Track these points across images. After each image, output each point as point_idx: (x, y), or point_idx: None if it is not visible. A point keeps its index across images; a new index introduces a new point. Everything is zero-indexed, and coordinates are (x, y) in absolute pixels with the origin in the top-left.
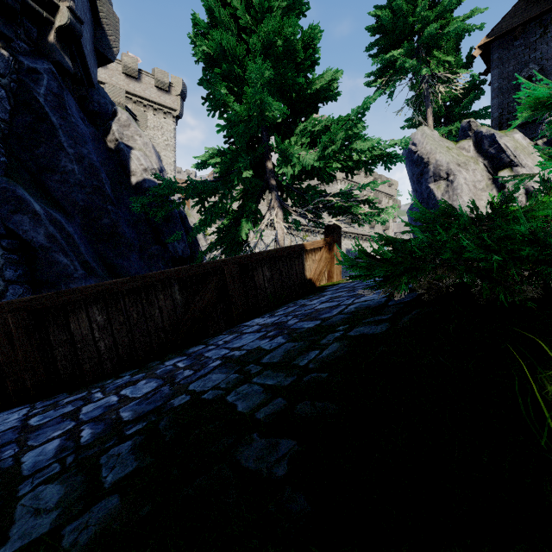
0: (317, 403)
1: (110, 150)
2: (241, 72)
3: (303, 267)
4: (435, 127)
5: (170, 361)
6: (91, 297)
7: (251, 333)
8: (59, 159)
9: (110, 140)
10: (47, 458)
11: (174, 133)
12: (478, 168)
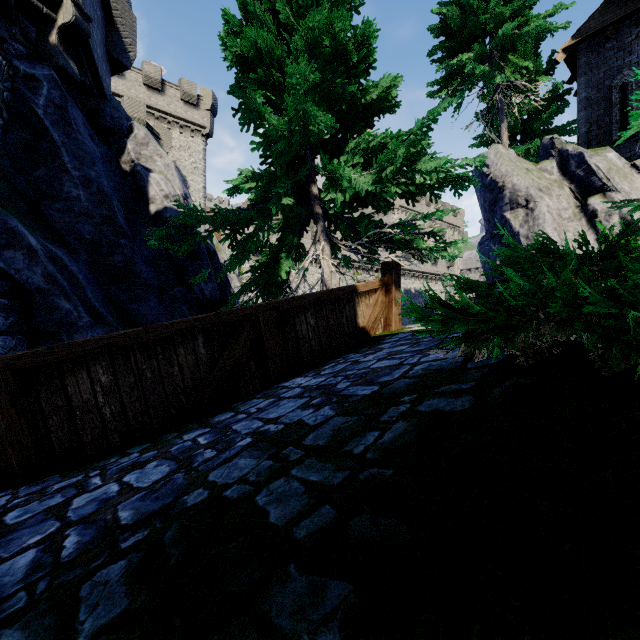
0: (380, 519)
1: (125, 173)
2: (279, 77)
3: (354, 313)
4: (510, 145)
5: (189, 434)
6: (94, 352)
7: (291, 398)
8: (62, 183)
9: (125, 161)
10: (14, 581)
11: (203, 154)
12: (563, 194)
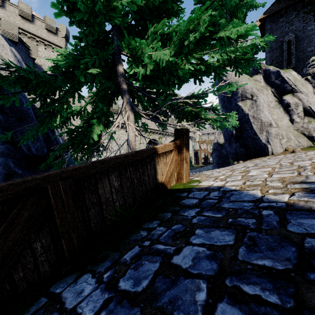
0: None
1: None
2: None
3: (155, 171)
4: None
5: None
6: None
7: None
8: None
9: None
10: None
11: None
12: (268, 93)
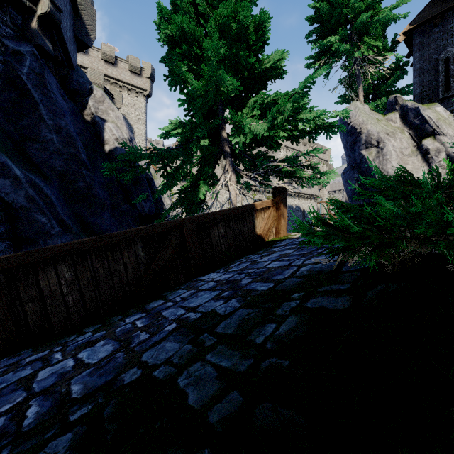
0: (281, 409)
1: (87, 122)
2: (198, 52)
3: (253, 224)
4: (365, 102)
5: (130, 318)
6: (60, 255)
7: (206, 290)
8: (40, 129)
9: (87, 113)
10: None
11: (145, 109)
12: (404, 137)
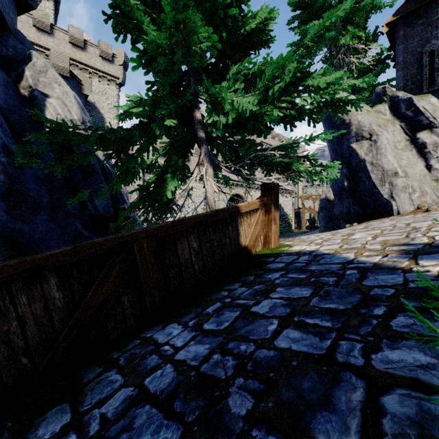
0: None
1: (24, 97)
2: None
3: (237, 233)
4: None
5: None
6: None
7: (154, 407)
8: None
9: (24, 86)
10: None
11: (117, 98)
12: (395, 130)
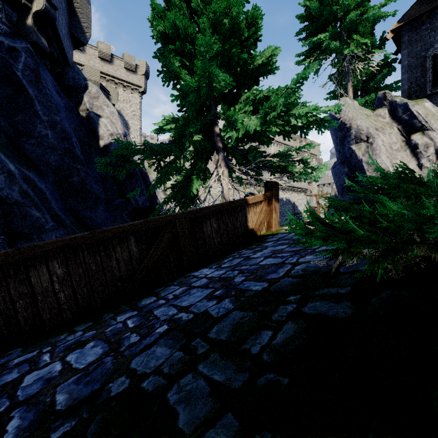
0: None
1: (82, 118)
2: (191, 48)
3: (246, 219)
4: (353, 98)
5: (122, 316)
6: (52, 251)
7: (199, 288)
8: (35, 125)
9: (82, 109)
10: None
11: (140, 105)
12: (393, 132)
